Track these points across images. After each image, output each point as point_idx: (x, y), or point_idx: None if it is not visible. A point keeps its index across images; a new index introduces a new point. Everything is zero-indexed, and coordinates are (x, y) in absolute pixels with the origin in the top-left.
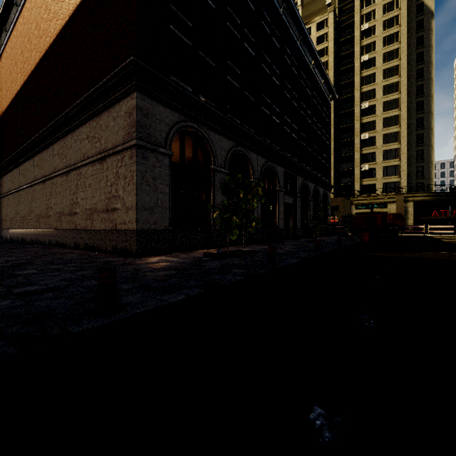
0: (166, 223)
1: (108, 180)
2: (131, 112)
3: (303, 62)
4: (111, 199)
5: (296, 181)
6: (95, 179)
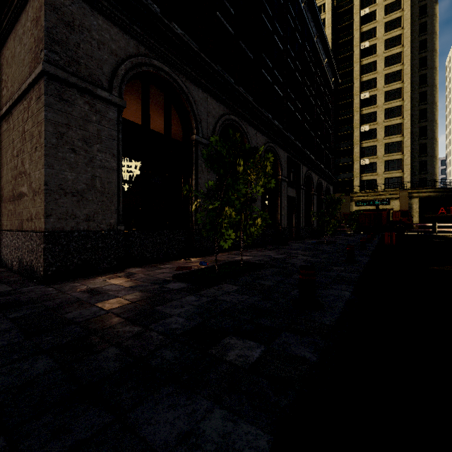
0: (111, 219)
1: (14, 147)
2: (38, 16)
3: (307, 32)
4: (17, 178)
5: (299, 170)
6: (2, 148)
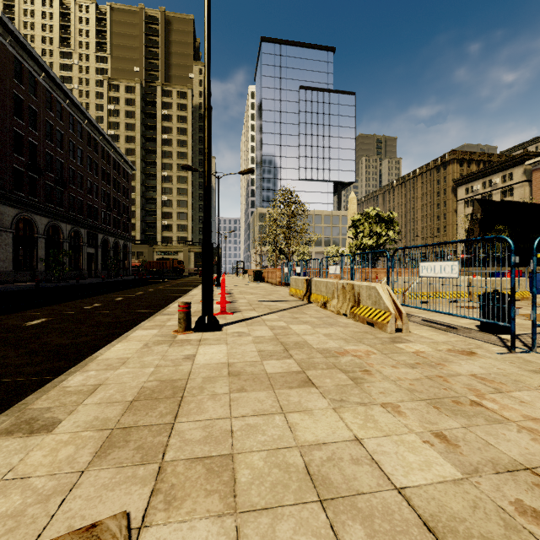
0: (11, 268)
1: None
2: None
3: (104, 151)
4: None
5: (97, 237)
6: None
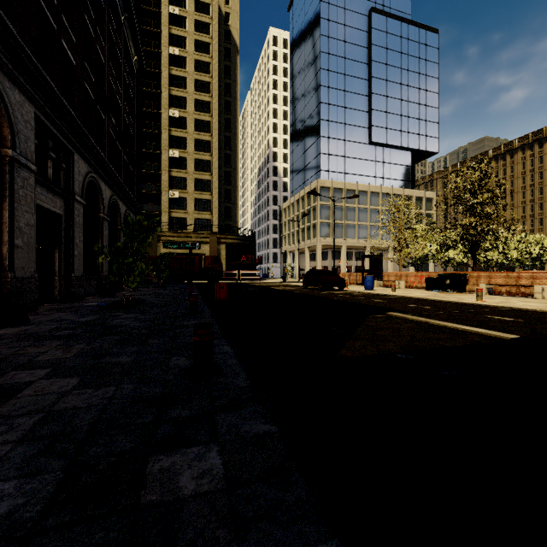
0: None
1: None
2: None
3: None
4: None
5: (71, 163)
6: None
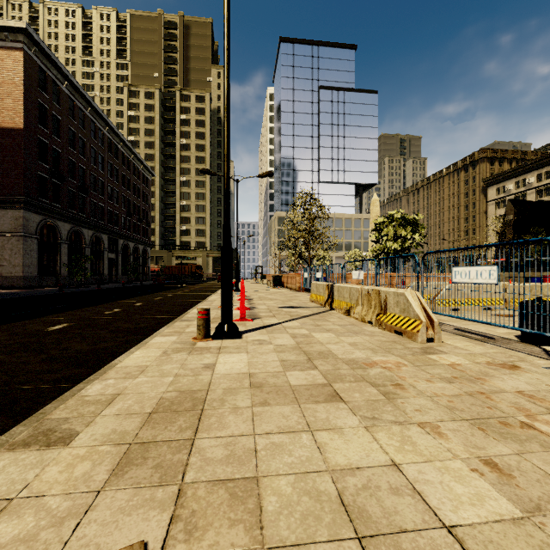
0: (36, 273)
1: None
2: (18, 219)
3: (125, 157)
4: None
5: (118, 242)
6: None
